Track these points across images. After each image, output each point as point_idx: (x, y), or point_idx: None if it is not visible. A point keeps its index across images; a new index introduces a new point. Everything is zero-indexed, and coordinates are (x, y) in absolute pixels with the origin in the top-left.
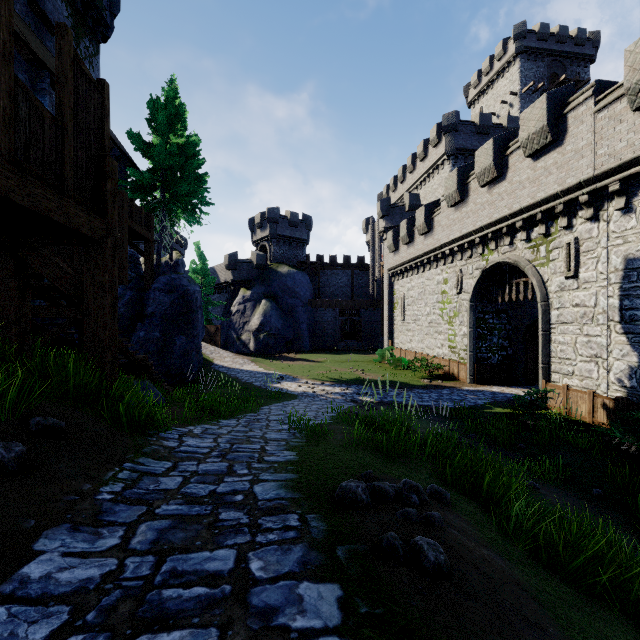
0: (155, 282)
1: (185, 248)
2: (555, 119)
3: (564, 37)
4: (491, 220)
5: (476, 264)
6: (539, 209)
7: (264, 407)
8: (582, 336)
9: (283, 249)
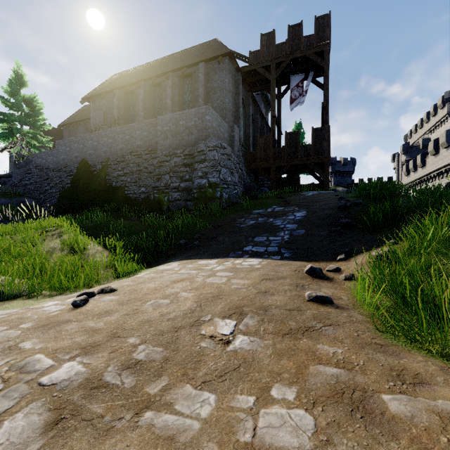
0: None
1: None
2: None
3: None
4: (447, 163)
5: (444, 181)
6: None
7: None
8: None
9: (338, 178)
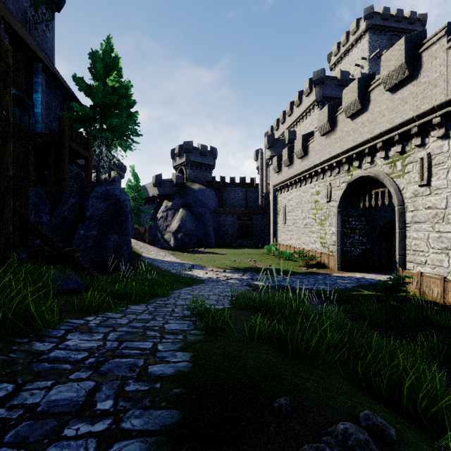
0: (93, 192)
1: (124, 172)
2: (411, 58)
3: (401, 17)
4: (356, 143)
5: (342, 179)
6: (397, 132)
7: (175, 291)
8: (434, 232)
9: (196, 172)
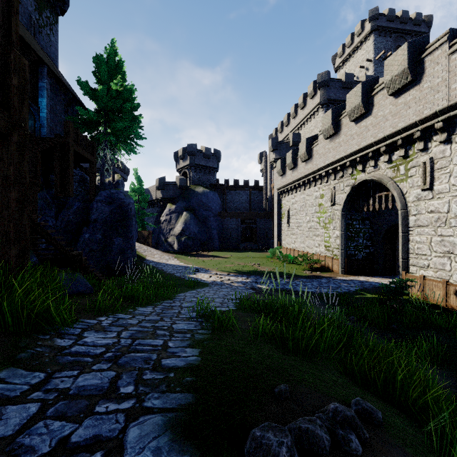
0: (97, 195)
1: (127, 175)
2: (414, 63)
3: (406, 19)
4: (359, 147)
5: (346, 182)
6: (400, 136)
7: (180, 294)
8: (436, 236)
9: (199, 175)
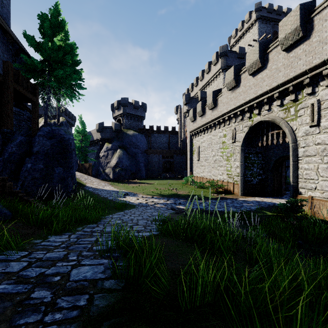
0: (39, 131)
1: (75, 121)
2: (305, 22)
3: (280, 12)
4: (256, 95)
5: (245, 124)
6: (291, 83)
7: (108, 216)
8: (323, 164)
9: (130, 121)
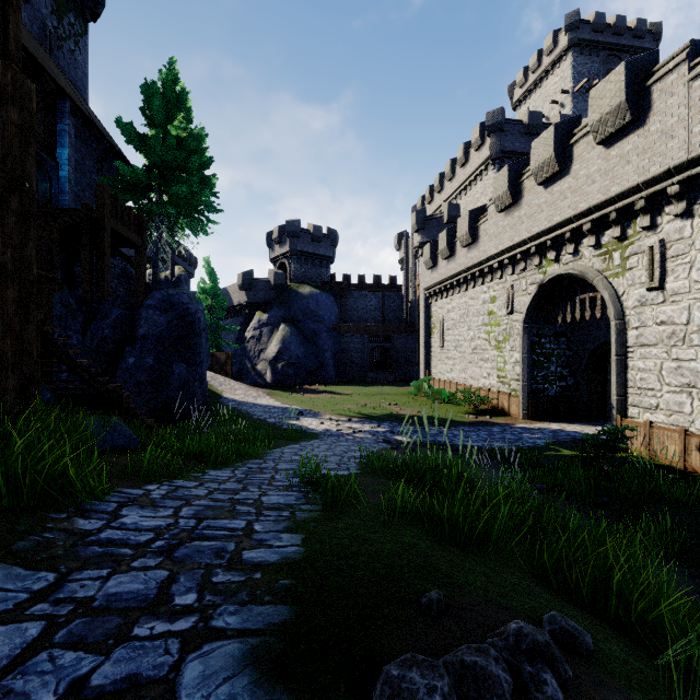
0: (148, 298)
1: (195, 267)
2: (635, 94)
3: (622, 28)
4: (551, 224)
5: (531, 278)
6: (613, 207)
7: (275, 450)
8: (670, 361)
9: (305, 267)
